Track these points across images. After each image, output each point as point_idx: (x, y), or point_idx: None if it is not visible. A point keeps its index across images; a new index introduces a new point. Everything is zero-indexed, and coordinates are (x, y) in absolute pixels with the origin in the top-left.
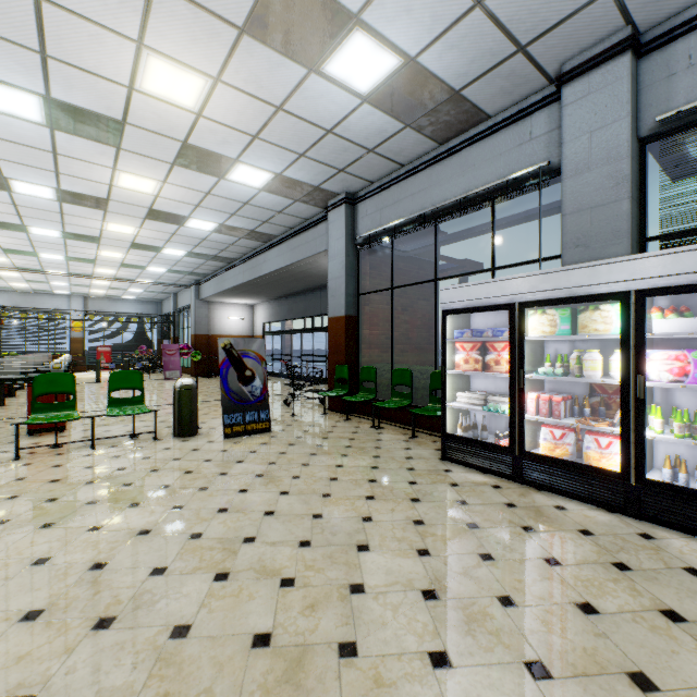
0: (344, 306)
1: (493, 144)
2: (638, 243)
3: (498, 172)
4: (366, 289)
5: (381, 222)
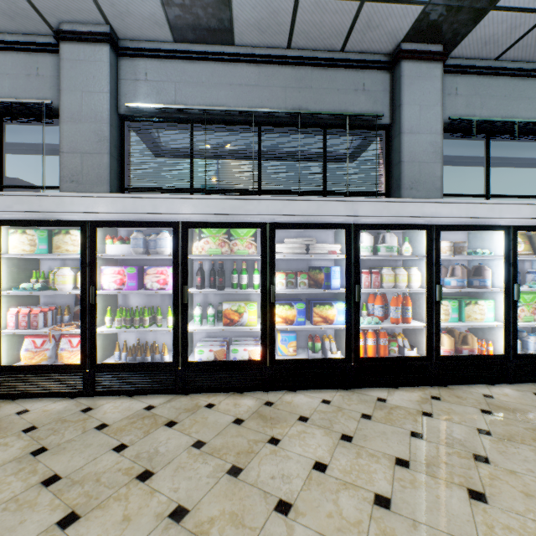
0: None
1: (0, 60)
2: (120, 190)
3: (5, 91)
4: None
5: None
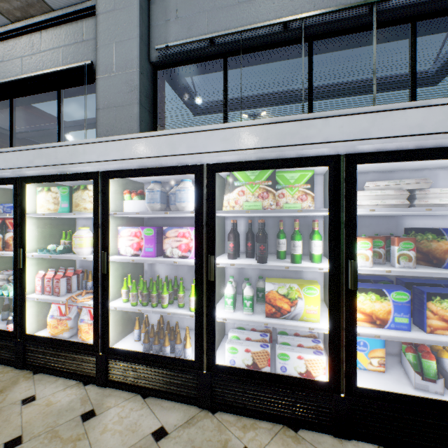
0: None
1: (57, 36)
2: None
3: (60, 63)
4: None
5: None
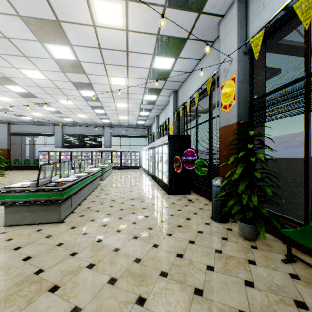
0: (7, 146)
1: (45, 127)
2: (63, 145)
3: (46, 131)
4: (12, 142)
5: (19, 131)
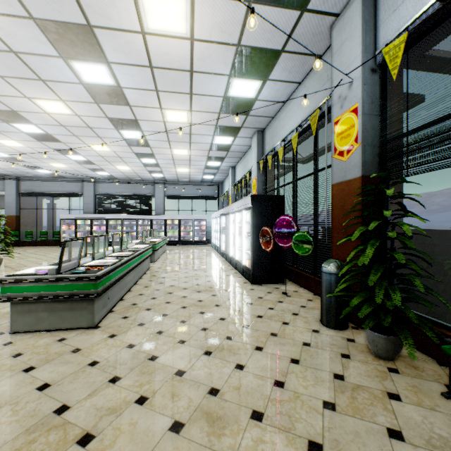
0: (16, 212)
1: (70, 184)
2: (95, 210)
3: (71, 190)
4: (22, 207)
5: (33, 190)
